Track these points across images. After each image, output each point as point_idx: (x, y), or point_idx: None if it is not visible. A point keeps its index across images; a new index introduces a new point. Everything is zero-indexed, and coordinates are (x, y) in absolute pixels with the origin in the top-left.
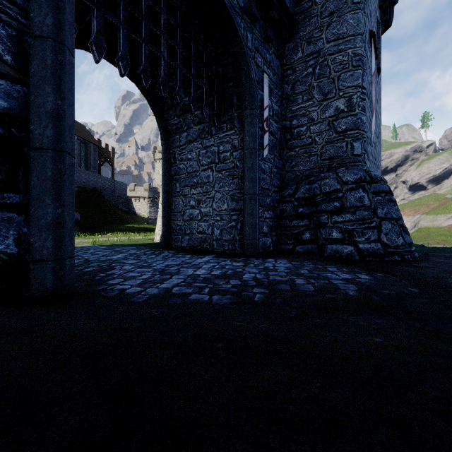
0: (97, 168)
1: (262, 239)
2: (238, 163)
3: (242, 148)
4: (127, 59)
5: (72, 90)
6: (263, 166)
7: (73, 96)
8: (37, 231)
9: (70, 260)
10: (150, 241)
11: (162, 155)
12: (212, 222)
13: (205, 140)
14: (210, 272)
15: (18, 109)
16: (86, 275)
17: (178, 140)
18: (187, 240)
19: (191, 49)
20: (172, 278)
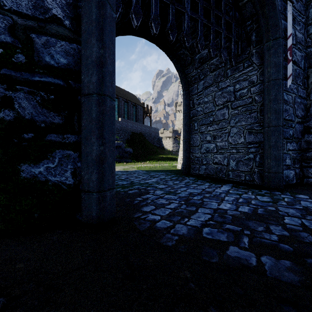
0: (141, 120)
1: (284, 172)
2: (256, 97)
3: (261, 82)
4: (158, 20)
5: (112, 41)
6: (286, 97)
7: (113, 46)
8: (85, 165)
9: (110, 191)
10: (174, 168)
11: (183, 103)
12: (227, 154)
13: (221, 83)
14: (236, 208)
15: (73, 64)
16: (128, 198)
17: (196, 89)
18: (204, 169)
19: (210, 1)
20: (198, 212)
